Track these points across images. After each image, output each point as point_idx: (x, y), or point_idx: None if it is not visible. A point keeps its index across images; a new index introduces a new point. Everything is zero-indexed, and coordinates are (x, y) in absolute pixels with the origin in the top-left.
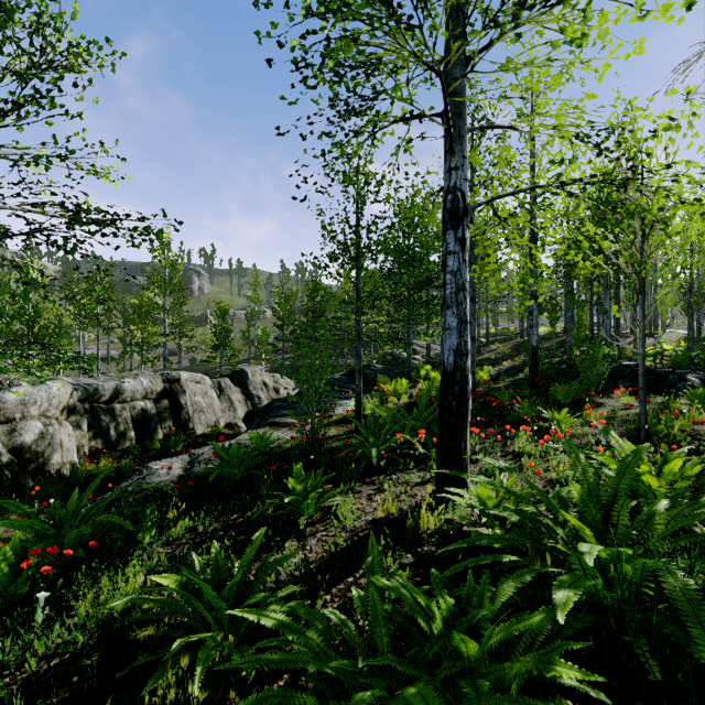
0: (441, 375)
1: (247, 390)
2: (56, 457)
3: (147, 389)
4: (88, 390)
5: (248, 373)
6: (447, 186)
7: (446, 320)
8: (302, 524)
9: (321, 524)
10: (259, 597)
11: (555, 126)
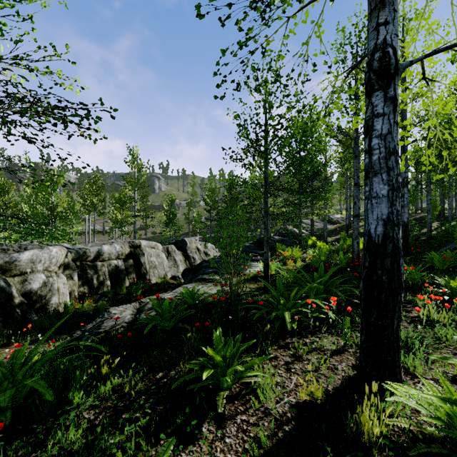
0: (366, 246)
1: (186, 253)
2: (54, 299)
3: (118, 252)
4: (79, 252)
5: (186, 242)
6: (374, 45)
7: (373, 187)
8: (220, 406)
9: (240, 401)
10: None
11: None
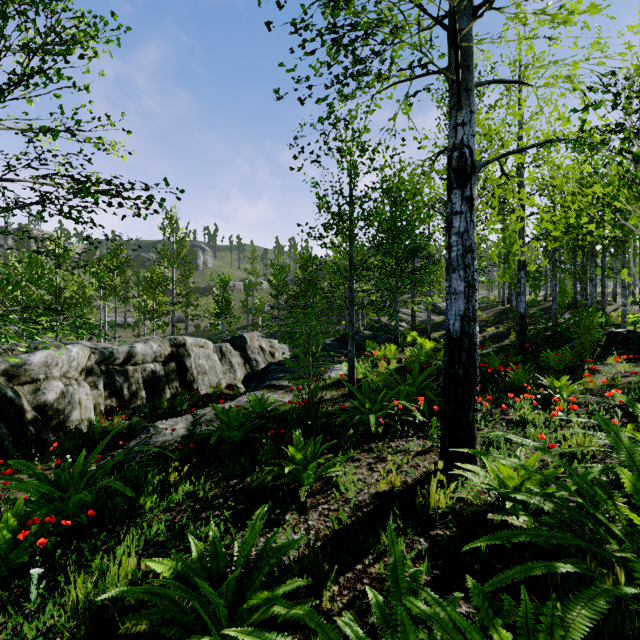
0: (446, 341)
1: (245, 354)
2: (75, 414)
3: (156, 353)
4: (104, 353)
5: (246, 339)
6: (453, 144)
7: (452, 283)
8: (303, 496)
9: (321, 496)
10: (261, 598)
11: (568, 77)
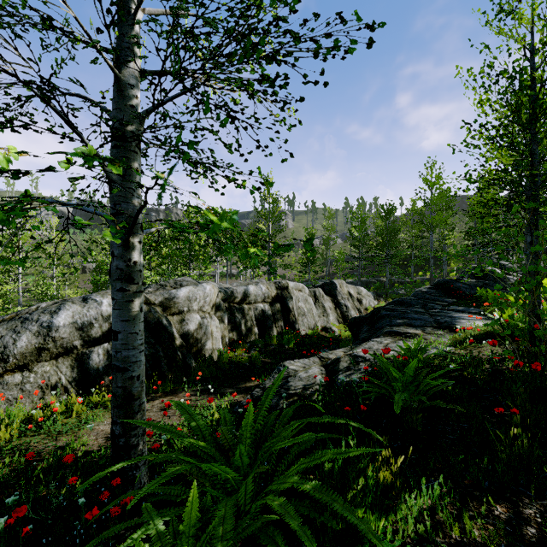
0: None
1: (335, 299)
2: (209, 344)
3: (264, 294)
4: (227, 292)
5: (336, 285)
6: None
7: None
8: None
9: None
10: None
11: None
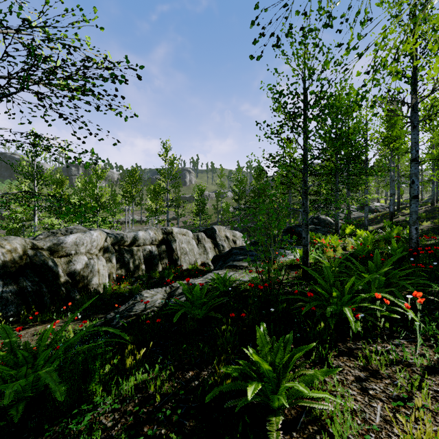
0: None
1: (215, 241)
2: (95, 280)
3: (152, 238)
4: (117, 237)
5: (216, 230)
6: None
7: None
8: None
9: (300, 434)
10: None
11: None
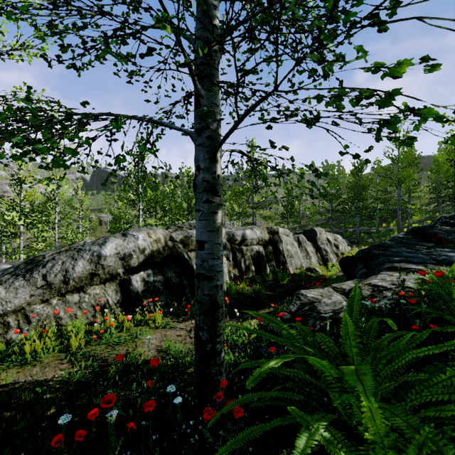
0: None
1: (316, 244)
2: None
3: (259, 237)
4: (229, 235)
5: (316, 232)
6: None
7: None
8: None
9: None
10: None
11: None
